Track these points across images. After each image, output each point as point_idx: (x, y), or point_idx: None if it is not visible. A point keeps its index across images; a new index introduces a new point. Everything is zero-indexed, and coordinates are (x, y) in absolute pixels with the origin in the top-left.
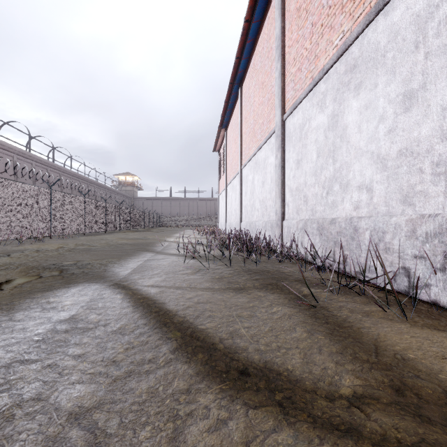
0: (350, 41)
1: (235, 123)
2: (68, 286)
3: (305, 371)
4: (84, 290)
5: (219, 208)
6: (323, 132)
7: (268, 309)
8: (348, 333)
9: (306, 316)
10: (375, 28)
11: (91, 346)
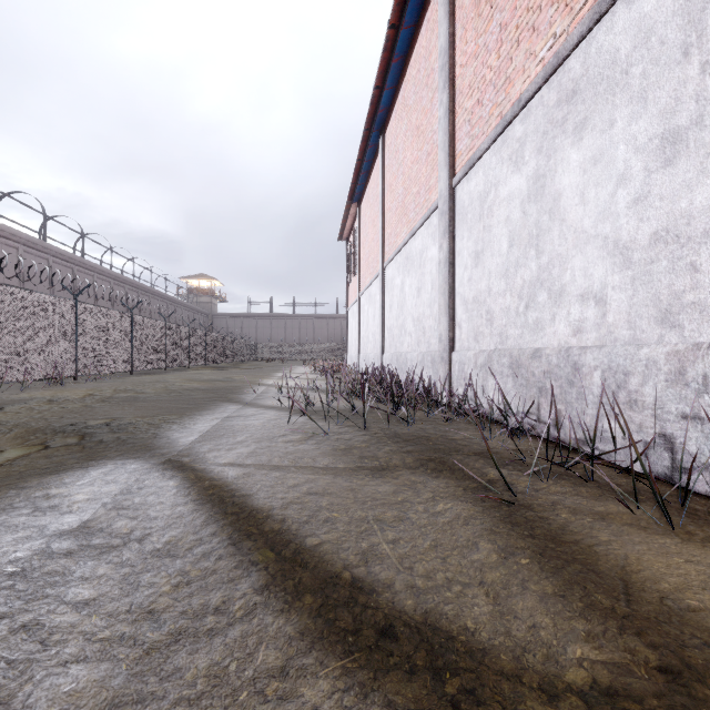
0: (566, 50)
1: (373, 194)
2: (87, 464)
3: (498, 631)
4: (113, 472)
5: (348, 331)
6: (520, 205)
7: (429, 507)
8: (572, 555)
9: (496, 519)
10: (610, 27)
11: (112, 581)
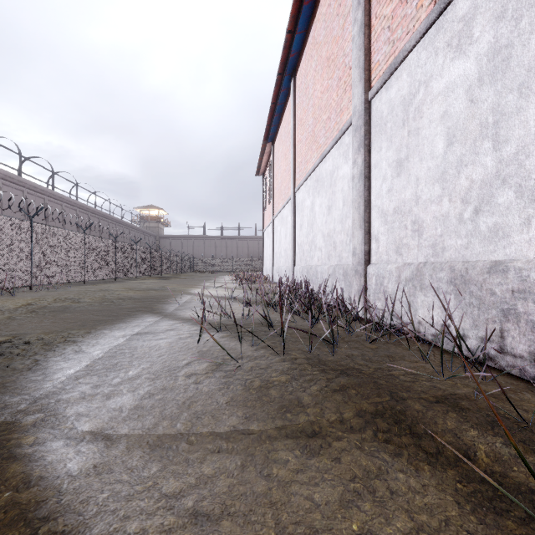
0: None
1: (285, 132)
2: None
3: None
4: None
5: (264, 248)
6: (465, 93)
7: None
8: None
9: None
10: None
11: None
